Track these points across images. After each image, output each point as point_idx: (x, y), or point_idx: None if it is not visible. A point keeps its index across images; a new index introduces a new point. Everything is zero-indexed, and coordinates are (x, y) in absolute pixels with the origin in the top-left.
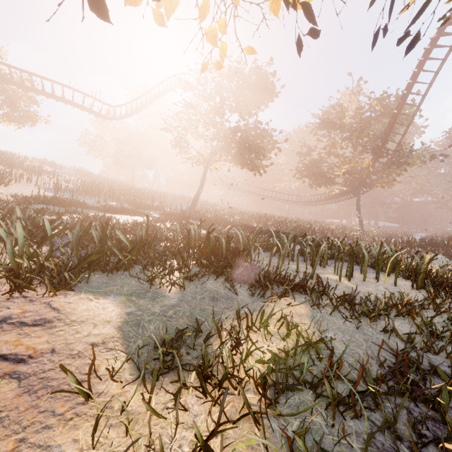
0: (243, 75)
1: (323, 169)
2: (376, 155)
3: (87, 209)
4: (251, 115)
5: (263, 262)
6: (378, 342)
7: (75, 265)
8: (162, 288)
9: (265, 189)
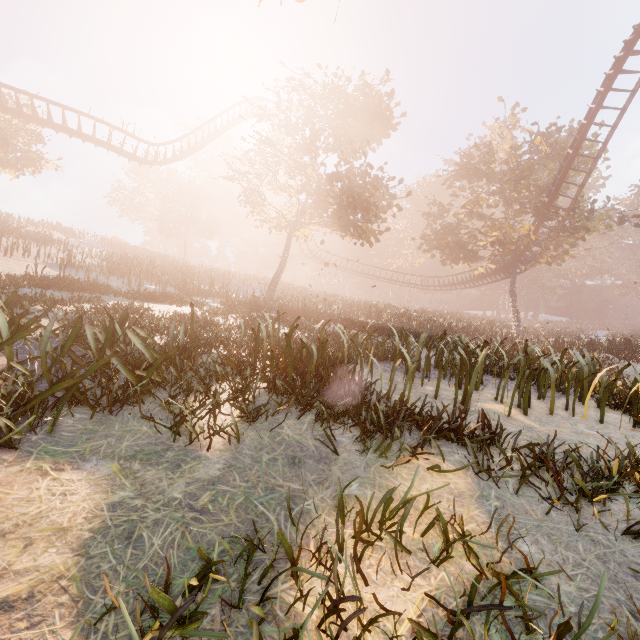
0: (345, 97)
1: (461, 238)
2: (541, 216)
3: (110, 295)
4: (357, 157)
5: (381, 384)
6: (627, 563)
7: (28, 400)
8: (197, 439)
9: (377, 267)
